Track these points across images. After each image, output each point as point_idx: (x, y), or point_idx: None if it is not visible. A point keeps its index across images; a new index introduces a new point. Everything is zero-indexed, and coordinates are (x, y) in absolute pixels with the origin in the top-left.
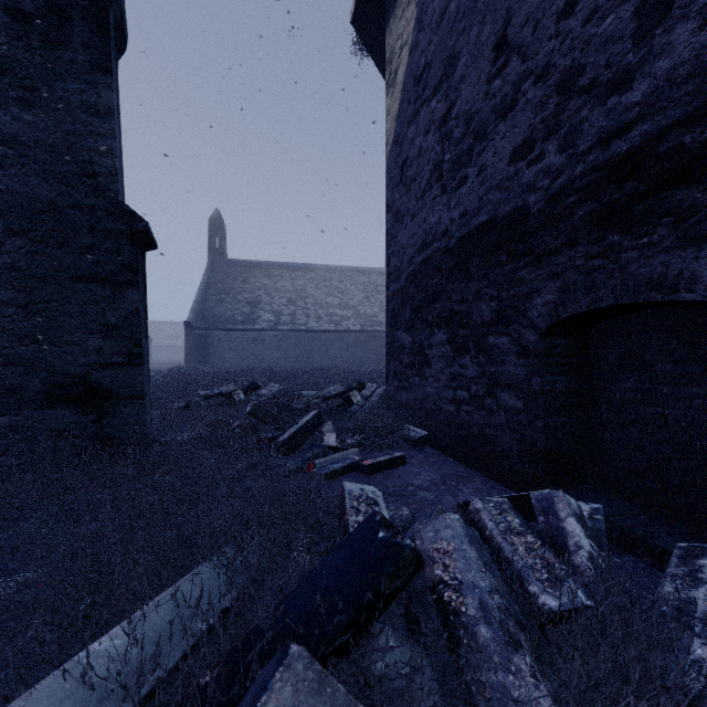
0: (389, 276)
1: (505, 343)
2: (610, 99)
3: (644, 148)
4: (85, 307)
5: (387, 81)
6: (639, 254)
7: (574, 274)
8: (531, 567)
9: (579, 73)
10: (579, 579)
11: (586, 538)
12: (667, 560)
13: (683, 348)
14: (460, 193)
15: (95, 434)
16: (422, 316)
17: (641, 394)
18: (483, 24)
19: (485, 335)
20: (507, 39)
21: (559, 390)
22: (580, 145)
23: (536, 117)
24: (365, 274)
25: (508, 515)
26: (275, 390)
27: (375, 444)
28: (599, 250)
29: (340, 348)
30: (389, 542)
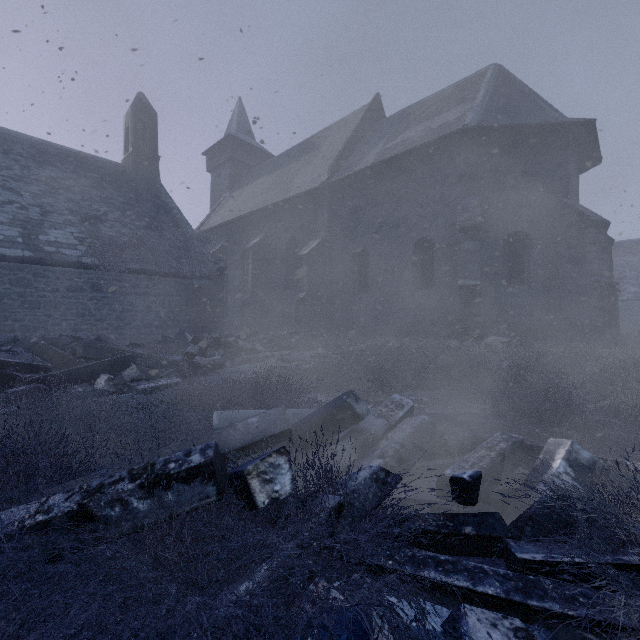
0: None
1: None
2: None
3: None
4: None
5: None
6: None
7: None
8: None
9: None
10: None
11: None
12: None
13: None
14: None
15: None
16: None
17: None
18: None
19: None
20: None
21: None
22: None
23: None
24: None
25: None
26: None
27: None
28: None
29: None
30: None
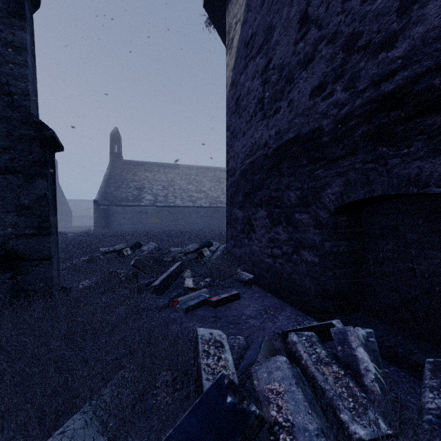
0: (228, 173)
1: (306, 218)
2: (380, 55)
3: (405, 88)
4: (3, 193)
5: (226, 45)
6: (401, 160)
7: (355, 173)
8: (340, 395)
9: (358, 37)
10: (379, 409)
11: (371, 362)
12: (421, 371)
13: (426, 224)
14: (275, 118)
15: (11, 287)
16: (250, 199)
17: (397, 254)
18: (291, 6)
19: (292, 213)
20: (308, 15)
21: (342, 251)
22: (359, 86)
23: (328, 67)
24: (212, 171)
25: (317, 347)
26: (152, 247)
27: (219, 285)
28: (372, 157)
29: (196, 217)
30: (236, 408)
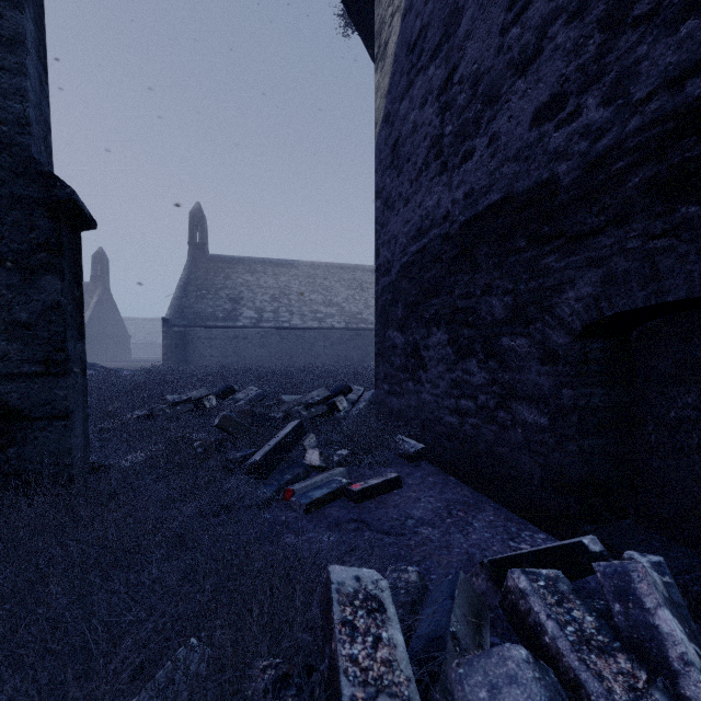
0: (378, 269)
1: (524, 345)
2: (684, 25)
3: None
4: None
5: (376, 55)
6: None
7: (626, 259)
8: None
9: None
10: None
11: (689, 642)
12: None
13: None
14: (464, 170)
15: None
16: (417, 313)
17: None
18: None
19: (497, 335)
20: None
21: (596, 405)
22: (635, 92)
23: (569, 65)
24: (349, 271)
25: (573, 606)
26: (253, 394)
27: (365, 462)
28: (664, 226)
29: (325, 346)
30: None
